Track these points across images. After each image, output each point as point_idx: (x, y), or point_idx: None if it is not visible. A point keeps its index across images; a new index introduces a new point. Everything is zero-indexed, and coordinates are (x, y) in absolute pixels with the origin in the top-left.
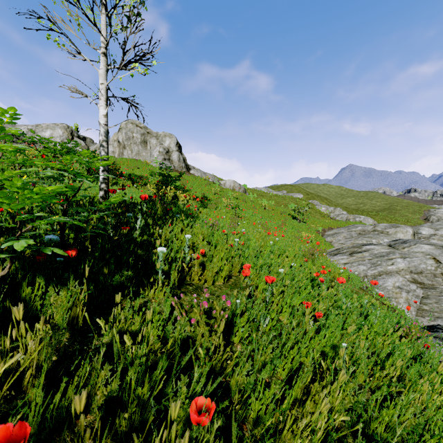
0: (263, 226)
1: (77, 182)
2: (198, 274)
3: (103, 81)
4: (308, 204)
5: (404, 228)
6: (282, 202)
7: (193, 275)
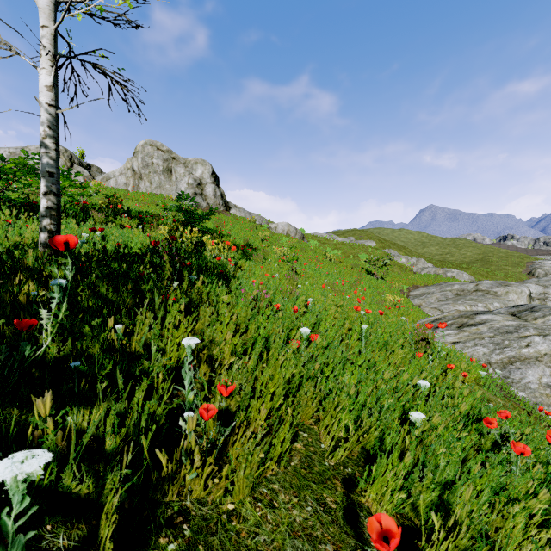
0: (333, 288)
1: (23, 218)
2: (203, 476)
3: (46, 21)
4: (383, 254)
5: (518, 286)
6: (349, 252)
7: (188, 481)
